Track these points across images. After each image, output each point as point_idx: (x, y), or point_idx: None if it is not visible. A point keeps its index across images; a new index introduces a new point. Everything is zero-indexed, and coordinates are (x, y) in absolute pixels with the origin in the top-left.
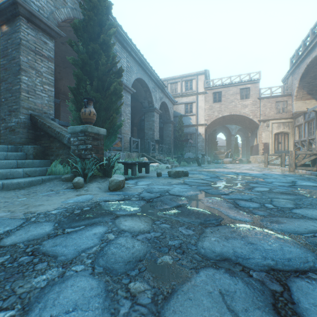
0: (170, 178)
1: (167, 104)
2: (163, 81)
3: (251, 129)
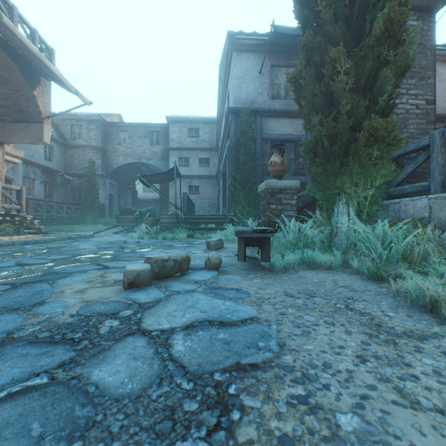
0: None
1: None
2: None
3: None
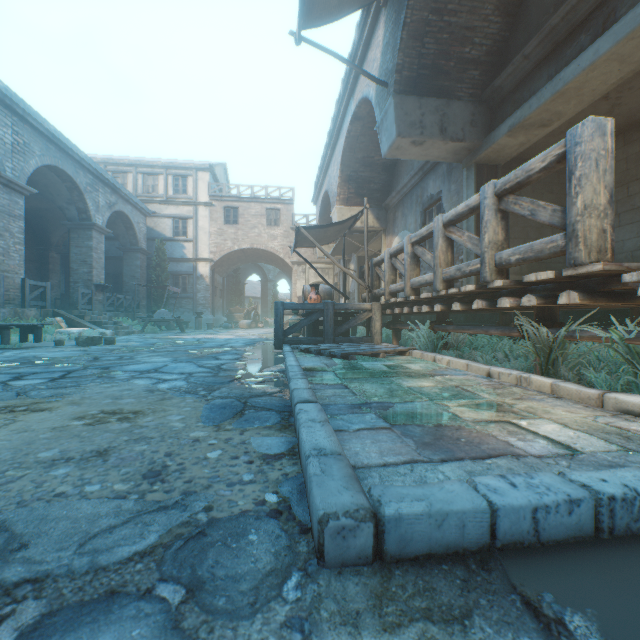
0: (78, 347)
1: (129, 215)
2: (128, 166)
3: (289, 273)
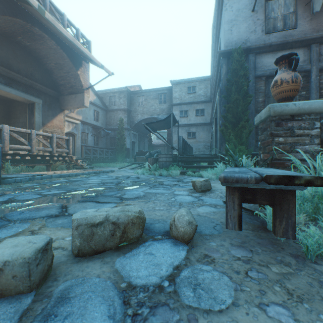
0: None
1: None
2: None
3: None
